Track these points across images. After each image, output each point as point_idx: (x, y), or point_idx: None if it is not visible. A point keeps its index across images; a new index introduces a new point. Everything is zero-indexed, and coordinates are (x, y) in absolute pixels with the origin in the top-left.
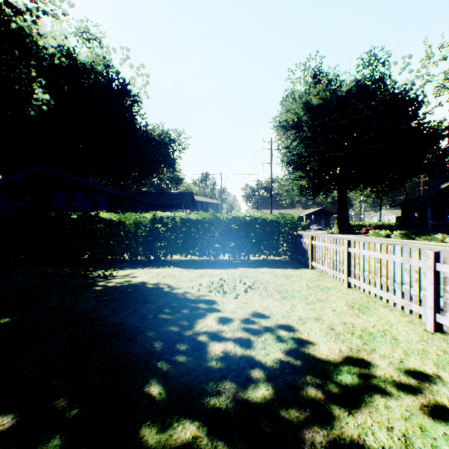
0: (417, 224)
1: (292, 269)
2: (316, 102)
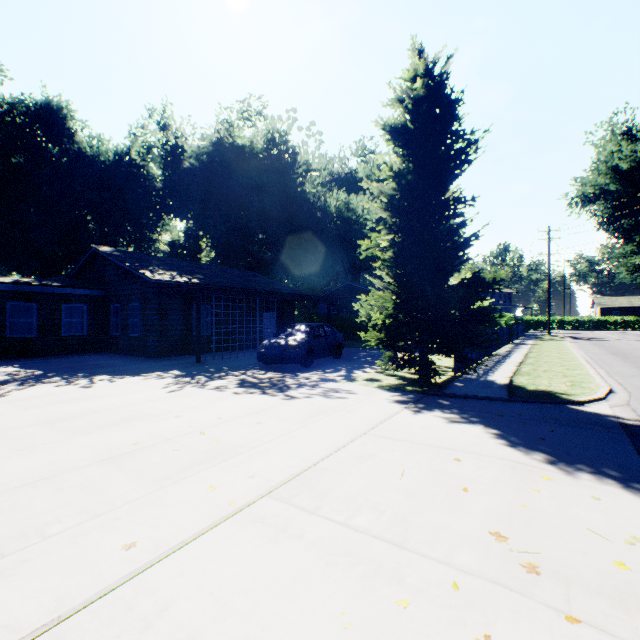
0: None
1: None
2: (625, 166)
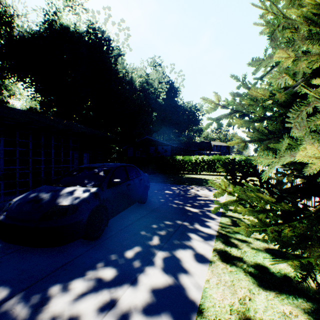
0: None
1: (250, 177)
2: None
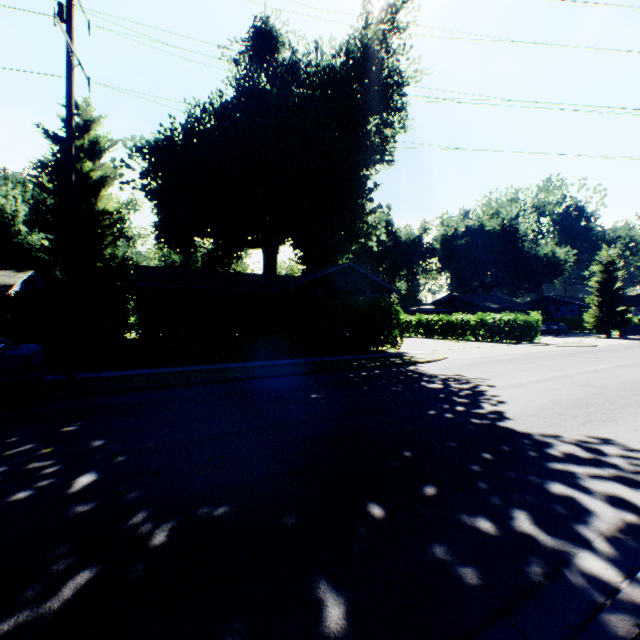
0: None
1: None
2: None
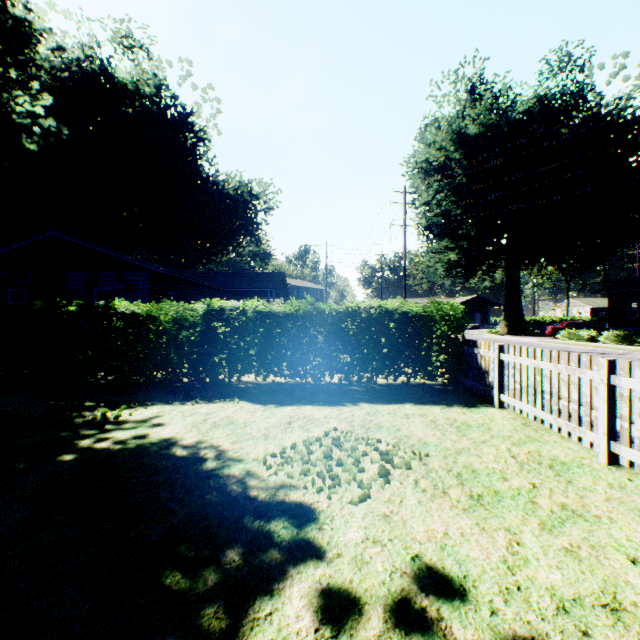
0: (636, 319)
1: (463, 408)
2: (474, 131)
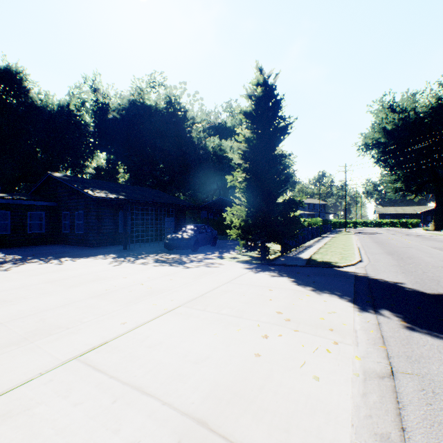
0: None
1: None
2: (389, 128)
